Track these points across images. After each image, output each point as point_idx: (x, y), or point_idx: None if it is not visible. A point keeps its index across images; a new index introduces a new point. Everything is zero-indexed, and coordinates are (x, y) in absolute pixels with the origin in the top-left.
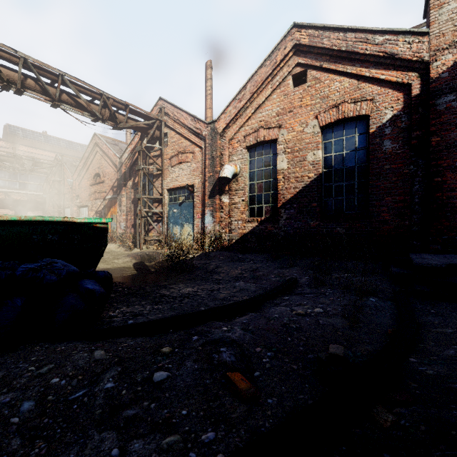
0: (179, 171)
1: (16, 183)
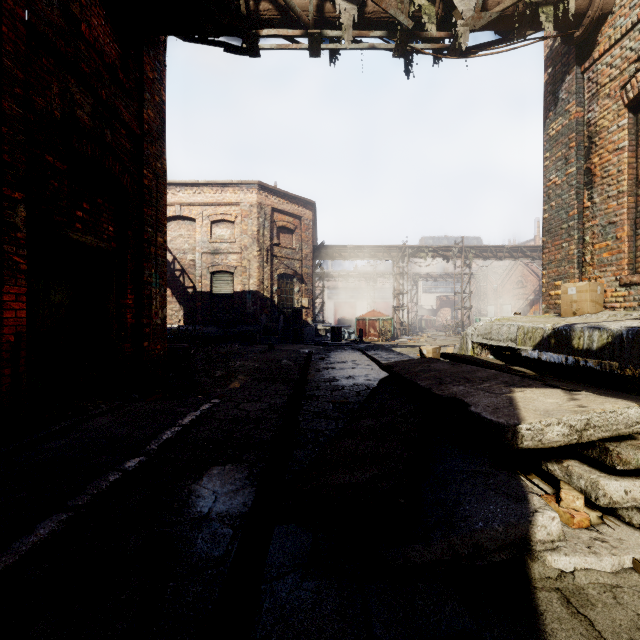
0: None
1: (449, 289)
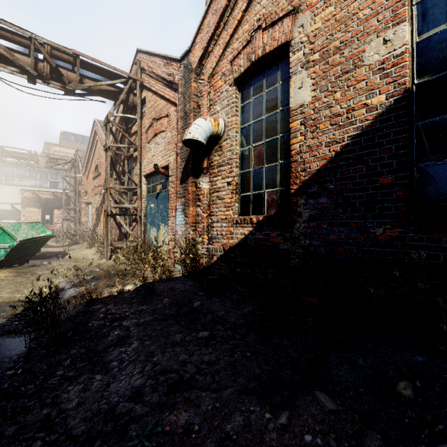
0: (154, 148)
1: (46, 182)
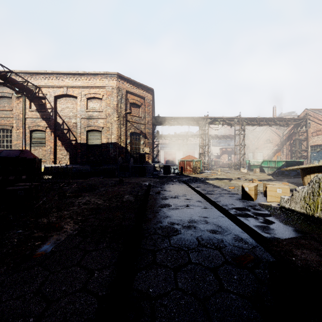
0: (317, 138)
1: (226, 144)
